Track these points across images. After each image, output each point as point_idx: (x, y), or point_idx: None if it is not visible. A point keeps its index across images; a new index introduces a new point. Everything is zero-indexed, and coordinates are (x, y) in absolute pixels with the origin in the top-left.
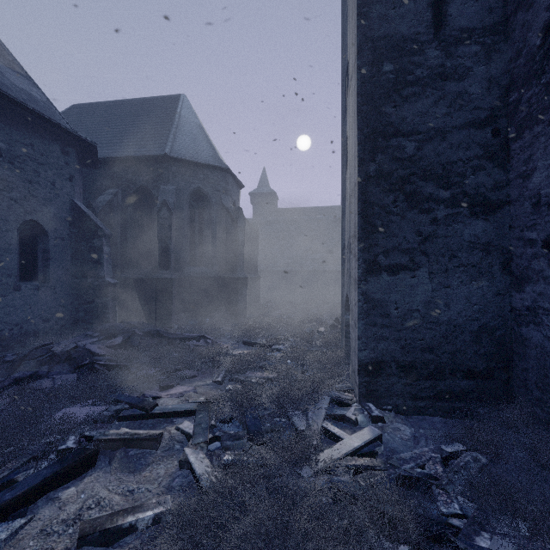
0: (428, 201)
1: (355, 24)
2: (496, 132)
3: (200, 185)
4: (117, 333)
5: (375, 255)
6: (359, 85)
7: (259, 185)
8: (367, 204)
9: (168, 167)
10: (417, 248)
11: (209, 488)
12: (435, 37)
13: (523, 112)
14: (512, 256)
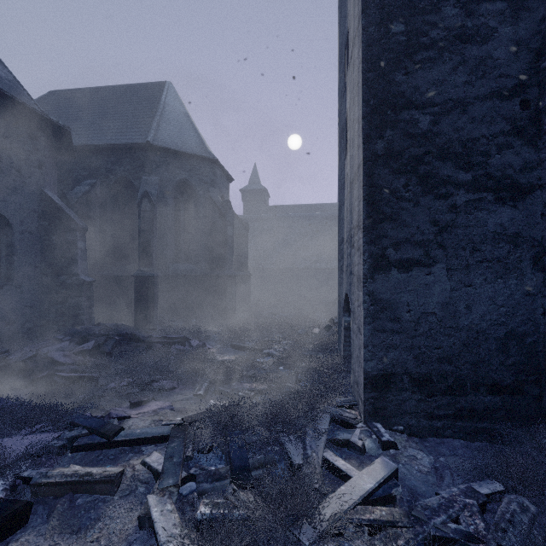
0: (445, 185)
1: None
2: (525, 104)
3: (186, 176)
4: (89, 337)
5: (383, 248)
6: (364, 49)
7: (250, 181)
8: (374, 188)
9: (151, 156)
10: (432, 240)
11: None
12: None
13: None
14: (545, 249)
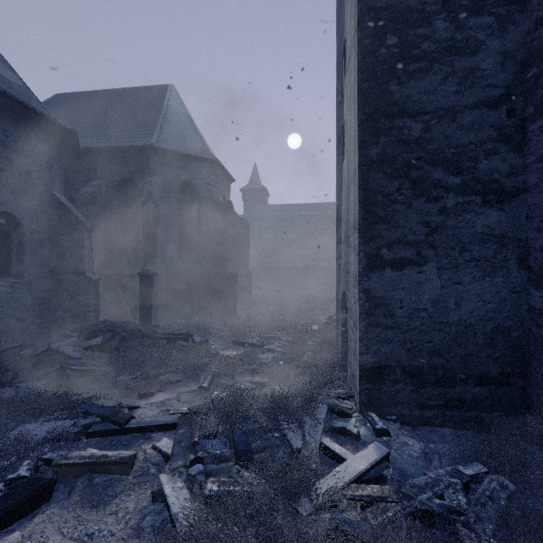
0: (436, 188)
1: None
2: (511, 112)
3: (188, 177)
4: (96, 333)
5: (377, 248)
6: (360, 60)
7: (251, 181)
8: (369, 191)
9: (155, 158)
10: (424, 241)
11: (184, 536)
12: (443, 7)
13: None
14: (530, 249)
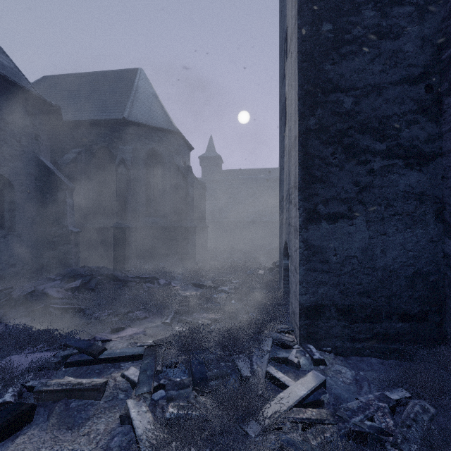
0: (365, 153)
1: None
2: (429, 88)
3: (155, 146)
4: (76, 276)
5: (315, 204)
6: (300, 43)
7: (207, 150)
8: (307, 155)
9: (126, 129)
10: (354, 198)
11: None
12: None
13: None
14: (445, 205)
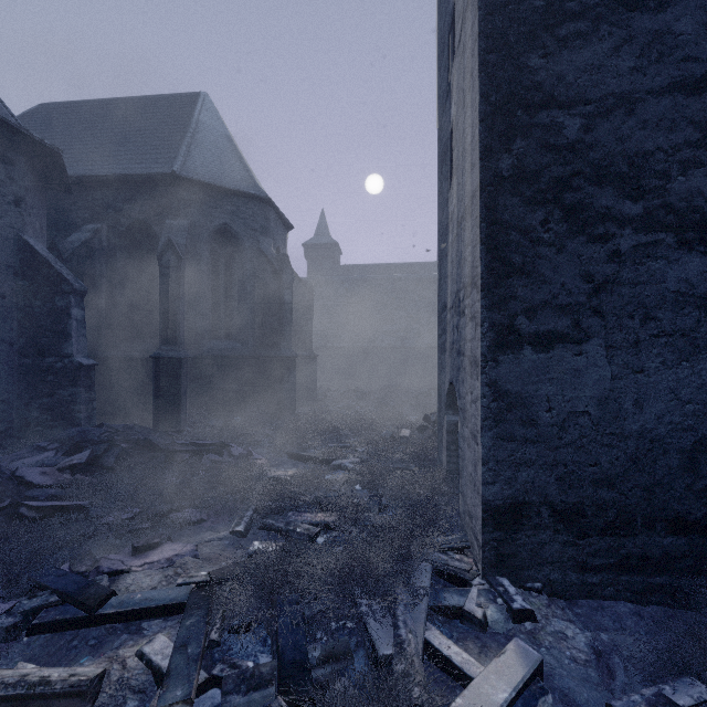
0: (604, 221)
1: None
2: None
3: (227, 220)
4: (83, 444)
5: (511, 316)
6: (483, 18)
7: (317, 233)
8: (497, 225)
9: (178, 192)
10: (585, 304)
11: None
12: None
13: None
14: None
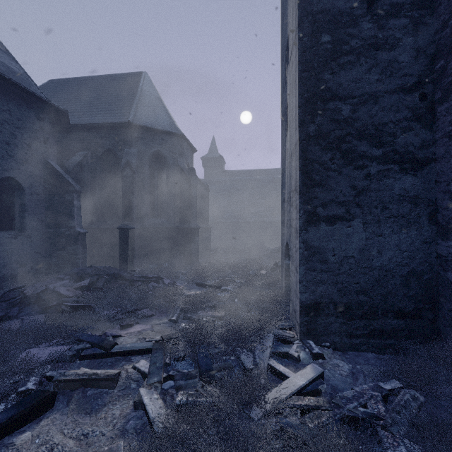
0: (362, 158)
1: (296, 0)
2: (423, 97)
3: (159, 148)
4: (84, 276)
5: (314, 207)
6: (300, 54)
7: (210, 151)
8: (307, 161)
9: (131, 132)
10: (352, 201)
11: (161, 435)
12: (368, 11)
13: (450, 77)
14: (438, 208)
